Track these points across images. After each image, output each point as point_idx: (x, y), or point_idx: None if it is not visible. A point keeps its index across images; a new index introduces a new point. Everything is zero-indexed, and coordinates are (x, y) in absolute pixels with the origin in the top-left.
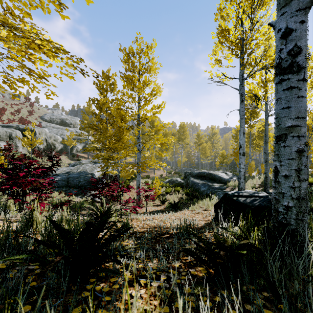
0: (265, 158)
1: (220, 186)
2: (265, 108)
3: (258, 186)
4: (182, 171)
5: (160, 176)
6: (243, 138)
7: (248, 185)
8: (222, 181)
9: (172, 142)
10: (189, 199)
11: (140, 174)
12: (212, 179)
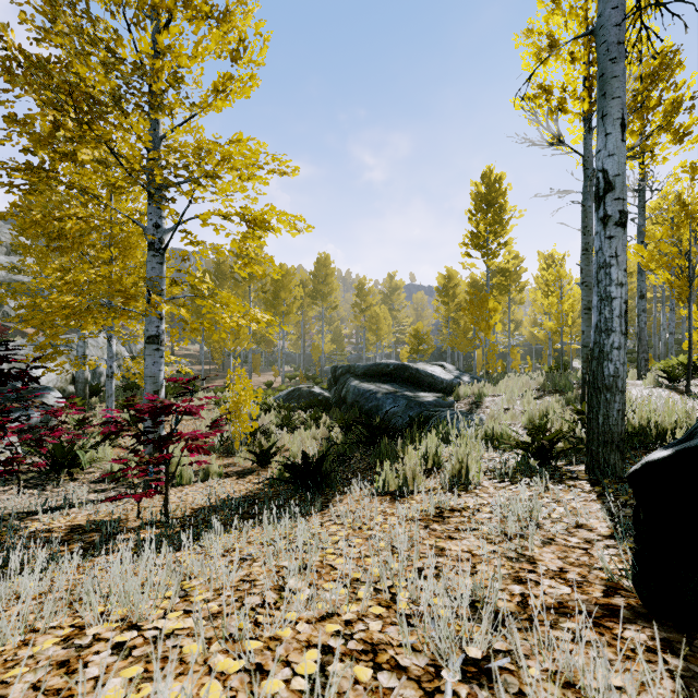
0: (585, 299)
1: (437, 397)
2: (584, 146)
3: (538, 394)
4: (322, 375)
5: (265, 387)
6: (621, 145)
7: (514, 392)
8: (438, 387)
9: (298, 296)
10: (358, 441)
11: (161, 349)
12: (411, 382)
